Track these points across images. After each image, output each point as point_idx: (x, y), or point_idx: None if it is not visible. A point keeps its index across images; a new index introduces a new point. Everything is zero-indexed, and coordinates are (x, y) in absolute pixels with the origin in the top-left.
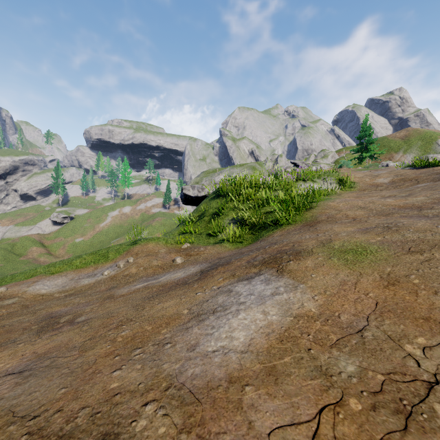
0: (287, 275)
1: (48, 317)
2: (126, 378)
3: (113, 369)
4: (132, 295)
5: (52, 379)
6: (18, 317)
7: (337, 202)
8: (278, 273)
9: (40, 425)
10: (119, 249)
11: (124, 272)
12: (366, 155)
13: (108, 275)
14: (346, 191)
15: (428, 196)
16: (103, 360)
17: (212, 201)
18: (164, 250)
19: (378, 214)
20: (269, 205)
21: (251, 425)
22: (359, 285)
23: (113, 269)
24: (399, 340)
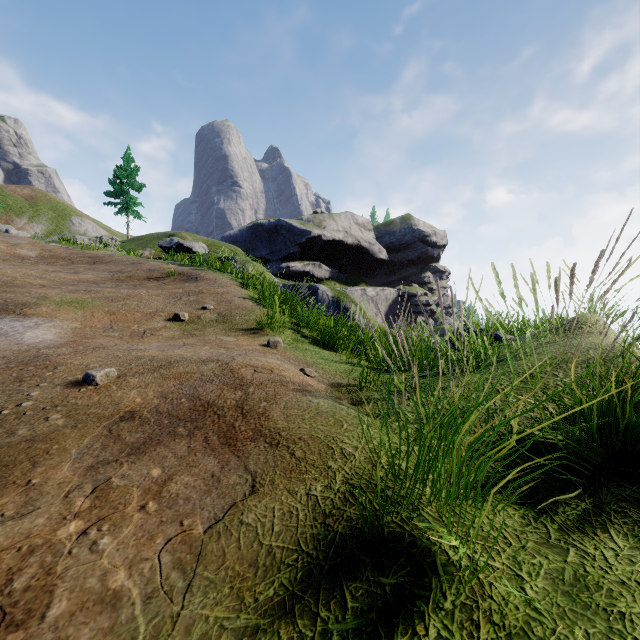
0: (34, 316)
1: None
2: None
3: None
4: None
5: None
6: None
7: (2, 268)
8: (23, 316)
9: None
10: None
11: None
12: None
13: None
14: None
15: (96, 275)
16: None
17: None
18: None
19: (64, 284)
20: None
21: (100, 342)
22: (96, 316)
23: None
24: (129, 327)
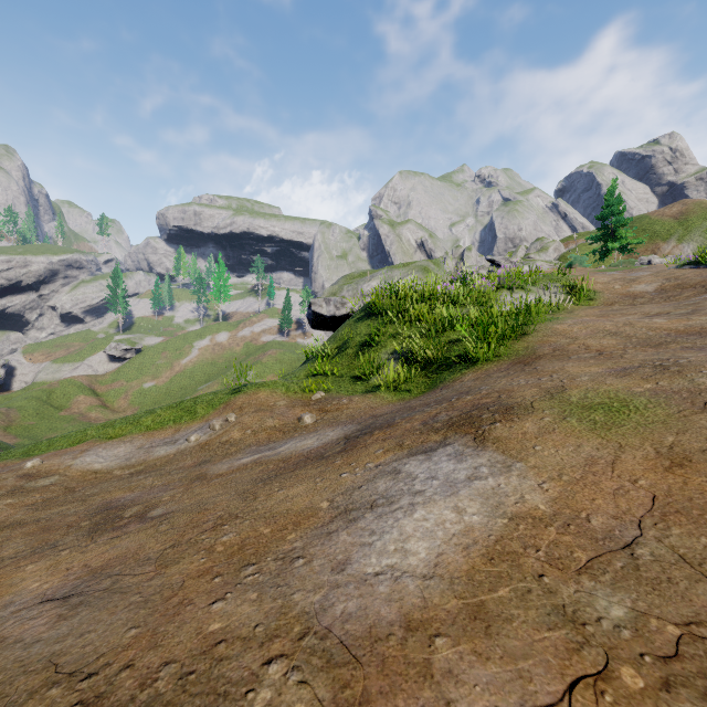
0: (491, 446)
1: (105, 509)
2: (234, 615)
3: (212, 599)
4: (235, 476)
5: (115, 611)
6: (60, 507)
7: (569, 324)
8: (477, 442)
9: (99, 689)
10: (214, 401)
11: (222, 437)
12: (614, 245)
13: (196, 441)
14: (582, 306)
15: None
16: (195, 583)
17: (359, 324)
18: (284, 402)
19: (641, 345)
20: (454, 330)
21: None
22: (619, 466)
23: (204, 433)
24: (700, 564)
